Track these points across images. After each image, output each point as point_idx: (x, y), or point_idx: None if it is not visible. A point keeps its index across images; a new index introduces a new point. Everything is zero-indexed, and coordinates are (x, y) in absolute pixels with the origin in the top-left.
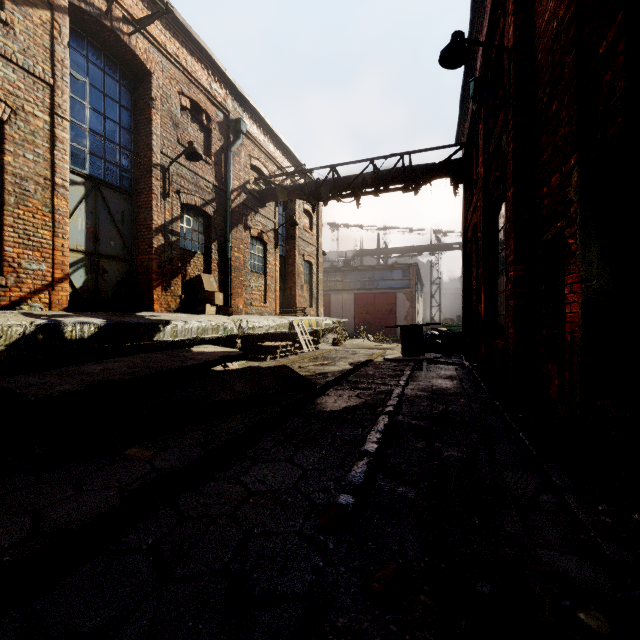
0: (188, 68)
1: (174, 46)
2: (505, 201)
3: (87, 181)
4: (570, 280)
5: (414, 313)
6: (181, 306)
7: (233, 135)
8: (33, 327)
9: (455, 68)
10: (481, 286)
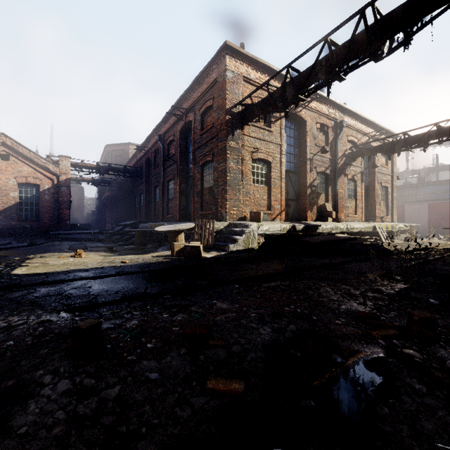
0: (319, 110)
1: (314, 104)
2: None
3: (285, 172)
4: None
5: None
6: (316, 218)
7: (338, 130)
8: (290, 226)
9: None
10: None
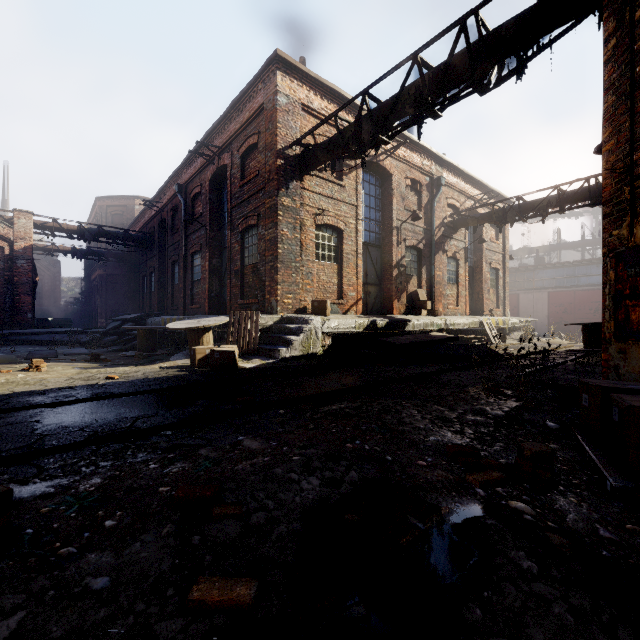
0: (410, 160)
1: (403, 152)
2: None
3: (363, 245)
4: None
5: None
6: (406, 310)
7: (435, 189)
8: (369, 322)
9: None
10: None
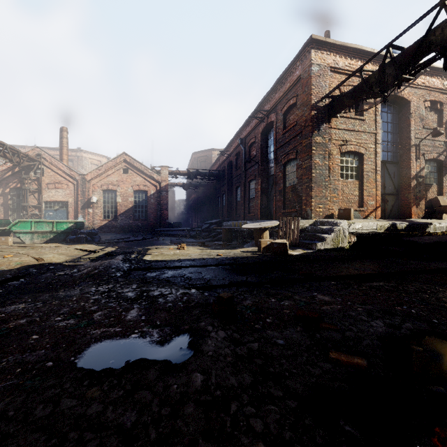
0: (429, 85)
1: (421, 79)
2: None
3: (380, 163)
4: None
5: None
6: (424, 215)
7: None
8: (389, 224)
9: None
10: None
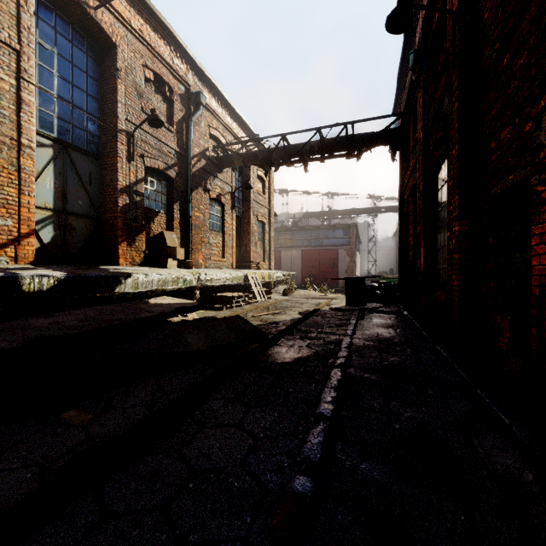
0: (151, 43)
1: (138, 22)
2: (448, 160)
3: (55, 144)
4: (539, 230)
5: (353, 267)
6: (145, 260)
7: (193, 106)
8: None
9: (400, 33)
10: (420, 242)
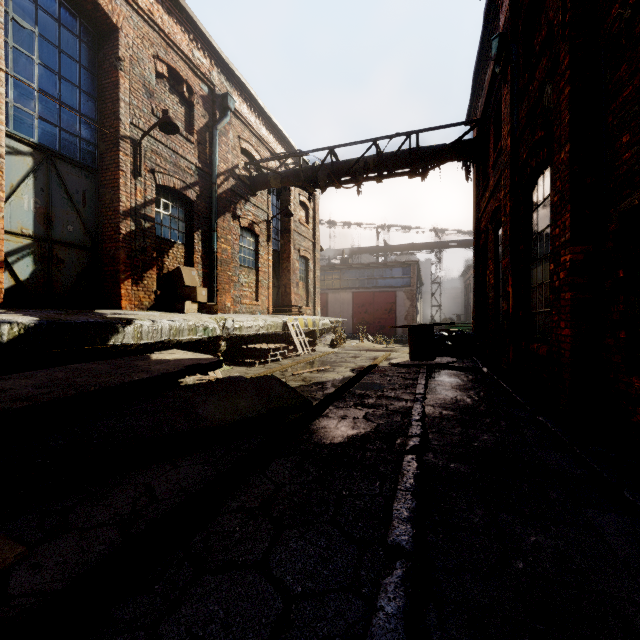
0: (165, 29)
1: (147, 1)
2: (551, 168)
3: (36, 151)
4: None
5: (415, 312)
6: (156, 303)
7: (219, 112)
8: None
9: None
10: (507, 279)
